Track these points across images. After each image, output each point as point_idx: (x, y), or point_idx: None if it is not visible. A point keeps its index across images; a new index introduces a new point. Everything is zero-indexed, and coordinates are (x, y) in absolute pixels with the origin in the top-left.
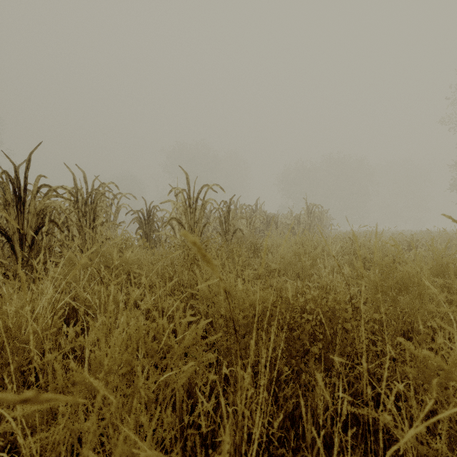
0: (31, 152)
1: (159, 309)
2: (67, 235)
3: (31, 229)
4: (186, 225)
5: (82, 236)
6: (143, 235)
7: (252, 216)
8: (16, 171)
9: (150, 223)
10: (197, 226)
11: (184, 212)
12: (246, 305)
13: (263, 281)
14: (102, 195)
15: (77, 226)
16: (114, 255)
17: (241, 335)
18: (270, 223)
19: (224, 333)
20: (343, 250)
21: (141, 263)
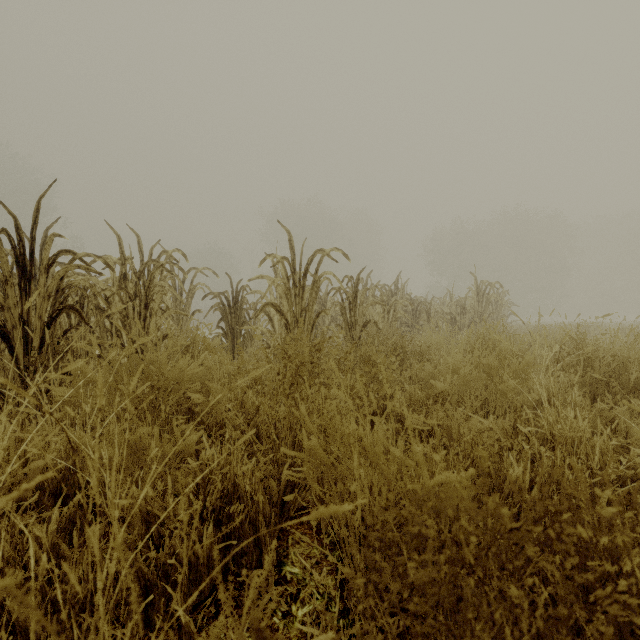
0: (41, 197)
1: (228, 476)
2: (109, 330)
3: (41, 321)
4: (288, 314)
5: (128, 332)
6: (227, 329)
7: (390, 301)
8: (17, 227)
9: (237, 312)
10: (306, 315)
11: (285, 293)
12: (429, 531)
13: (422, 414)
14: (158, 267)
15: (121, 315)
16: (99, 383)
17: (414, 616)
18: (419, 312)
19: (357, 546)
20: (555, 356)
21: (213, 377)
